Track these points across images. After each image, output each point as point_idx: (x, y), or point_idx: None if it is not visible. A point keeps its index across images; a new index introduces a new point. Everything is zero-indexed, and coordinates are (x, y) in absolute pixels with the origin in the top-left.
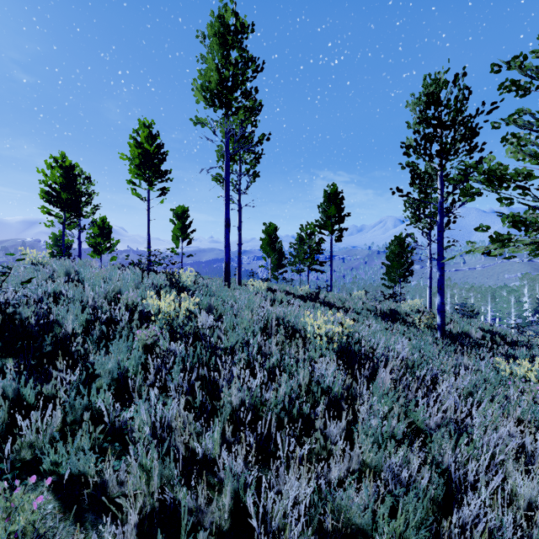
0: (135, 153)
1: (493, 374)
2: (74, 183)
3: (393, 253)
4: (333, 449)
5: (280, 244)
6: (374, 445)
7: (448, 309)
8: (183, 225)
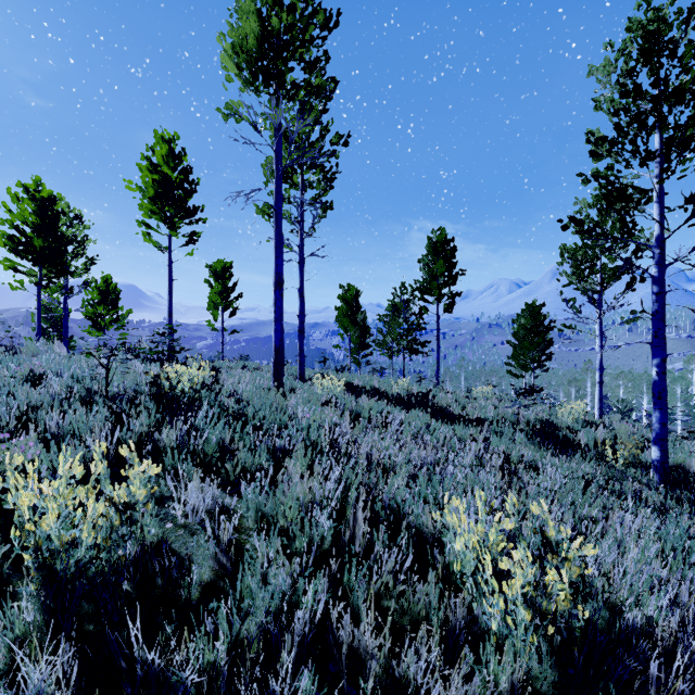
0: (149, 181)
1: None
2: (54, 223)
3: (524, 329)
4: None
5: (363, 315)
6: None
7: (588, 402)
8: (223, 288)
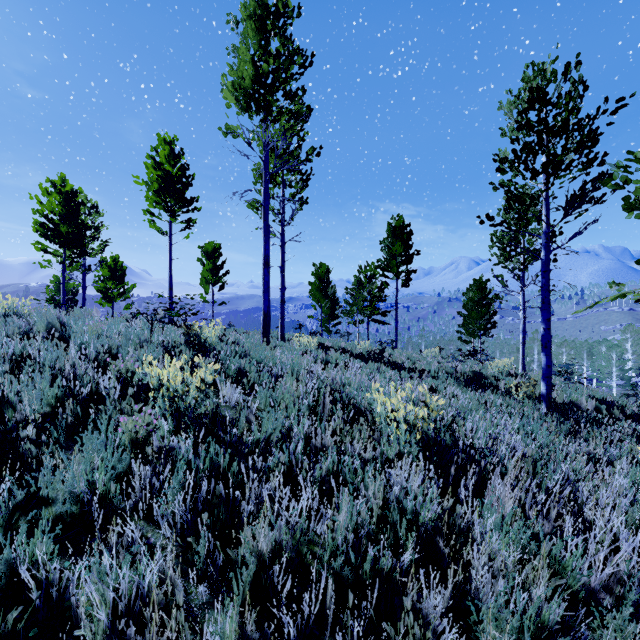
0: (153, 176)
1: None
2: (76, 212)
3: (472, 301)
4: None
5: (333, 290)
6: None
7: (535, 368)
8: (213, 266)
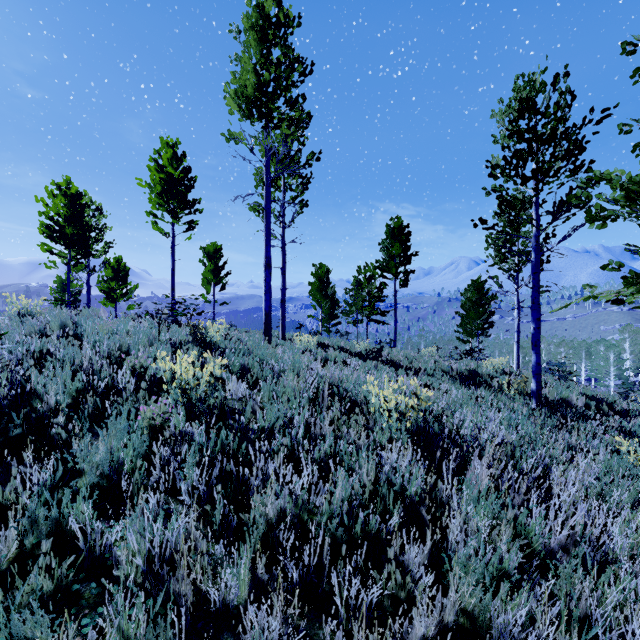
0: (156, 179)
1: (617, 460)
2: (81, 214)
3: (470, 301)
4: (414, 588)
5: (332, 290)
6: (477, 588)
7: None
8: (215, 266)
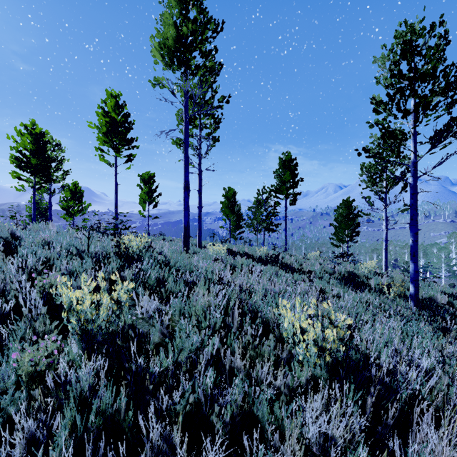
0: (103, 122)
1: None
2: (44, 149)
3: (341, 216)
4: None
5: (238, 207)
6: None
7: None
8: (149, 189)
